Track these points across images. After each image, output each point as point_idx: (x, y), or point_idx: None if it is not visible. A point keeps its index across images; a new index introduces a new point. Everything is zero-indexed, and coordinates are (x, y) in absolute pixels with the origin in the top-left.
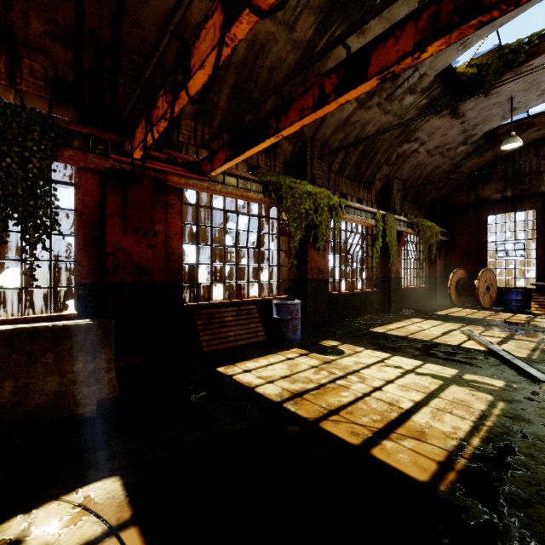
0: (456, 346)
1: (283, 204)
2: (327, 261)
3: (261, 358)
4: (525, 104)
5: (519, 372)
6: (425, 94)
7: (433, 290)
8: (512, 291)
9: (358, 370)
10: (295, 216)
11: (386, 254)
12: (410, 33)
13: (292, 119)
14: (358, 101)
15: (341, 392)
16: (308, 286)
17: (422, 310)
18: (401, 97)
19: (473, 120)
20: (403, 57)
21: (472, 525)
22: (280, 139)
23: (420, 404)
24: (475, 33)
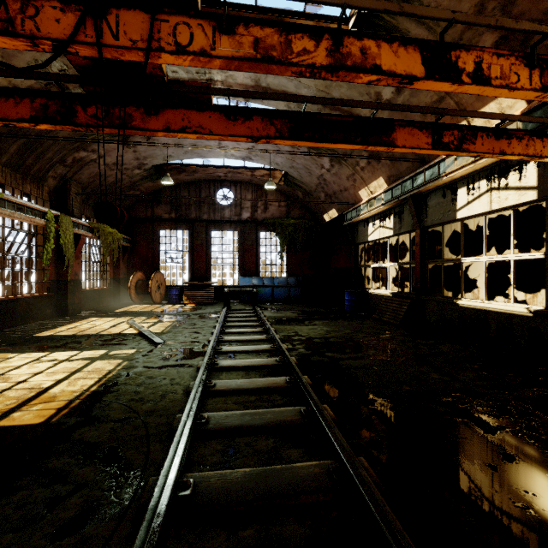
0: (117, 334)
1: None
2: None
3: None
4: (177, 155)
5: (150, 342)
6: None
7: (118, 291)
8: (173, 288)
9: (4, 373)
10: None
11: (62, 256)
12: (27, 106)
13: None
14: None
15: None
16: None
17: (104, 310)
18: None
19: (143, 153)
20: (22, 120)
21: (66, 428)
22: None
23: (62, 380)
24: None
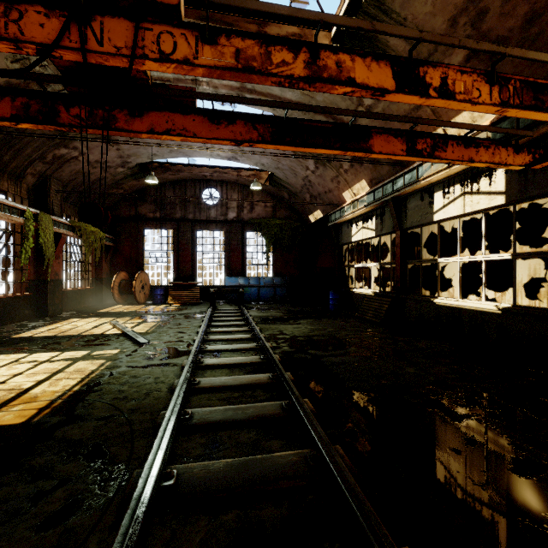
0: (100, 334)
1: None
2: None
3: None
4: (162, 154)
5: (134, 342)
6: None
7: (100, 291)
8: (158, 288)
9: None
10: None
11: (42, 255)
12: (8, 104)
13: None
14: None
15: None
16: None
17: (86, 310)
18: None
19: (127, 151)
20: (2, 118)
21: (48, 427)
22: None
23: (43, 381)
24: None
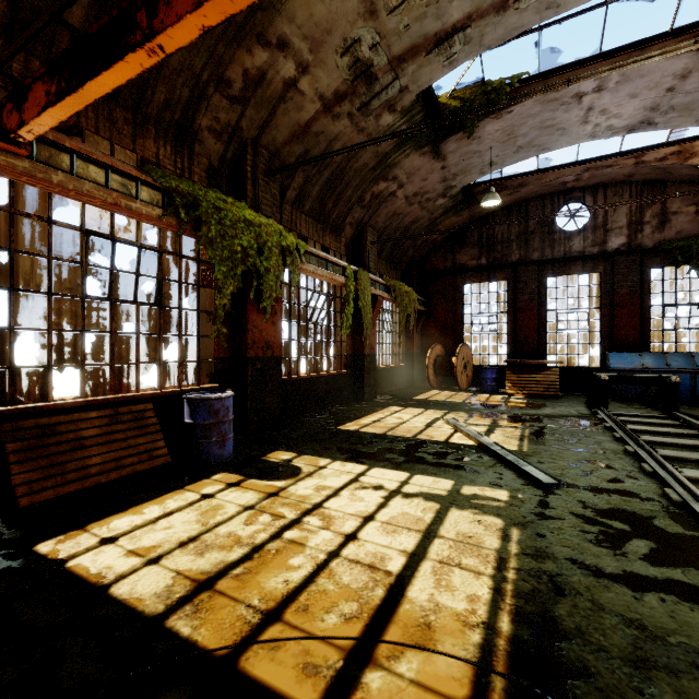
0: (444, 442)
1: (202, 233)
2: (279, 331)
3: (150, 504)
4: (502, 160)
5: (518, 473)
6: (406, 118)
7: (411, 370)
8: (488, 369)
9: (322, 502)
10: (223, 255)
11: (358, 324)
12: None
13: (180, 8)
14: (323, 102)
15: (290, 560)
16: (249, 368)
17: (400, 395)
18: (378, 113)
19: (453, 167)
20: None
21: None
22: (161, 60)
23: (415, 556)
24: (463, 48)
